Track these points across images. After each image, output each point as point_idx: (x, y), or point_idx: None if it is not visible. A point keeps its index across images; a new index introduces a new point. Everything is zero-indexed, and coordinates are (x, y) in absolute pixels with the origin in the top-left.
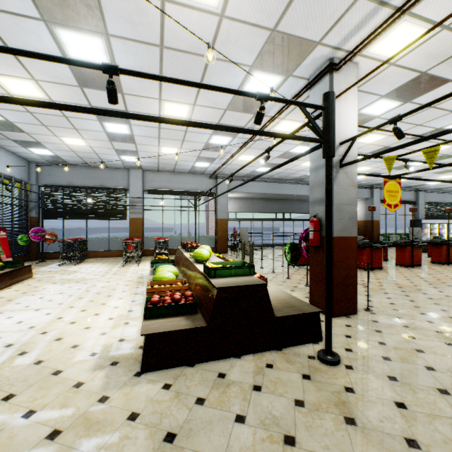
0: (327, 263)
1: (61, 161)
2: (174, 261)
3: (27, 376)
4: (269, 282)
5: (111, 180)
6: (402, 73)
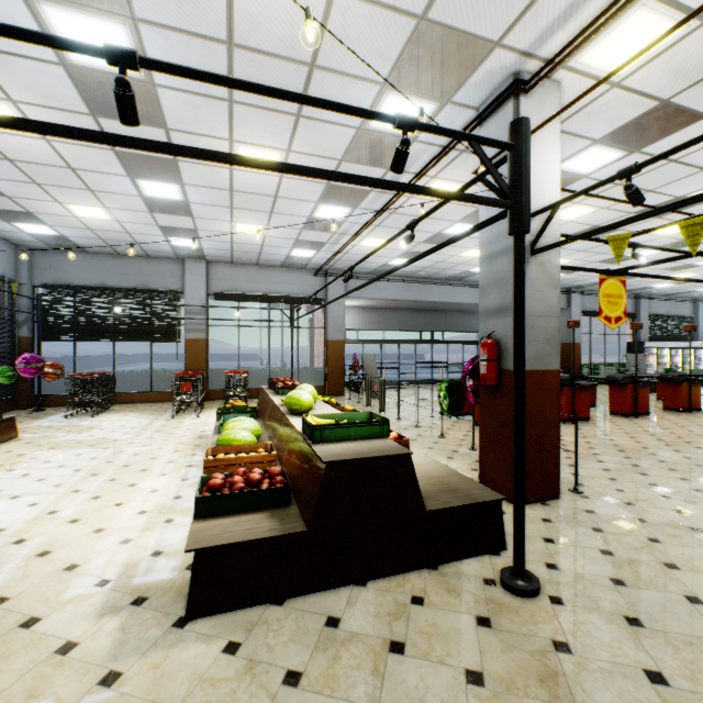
0: (517, 418)
1: (70, 245)
2: (255, 410)
3: None
4: (411, 443)
5: (155, 277)
6: (630, 101)
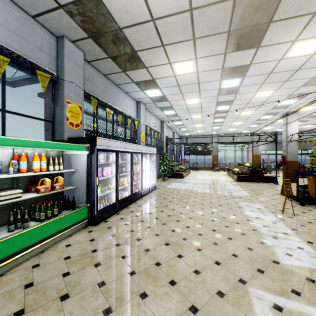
0: (275, 165)
1: (189, 135)
2: None
3: (217, 180)
4: None
5: (205, 140)
6: None
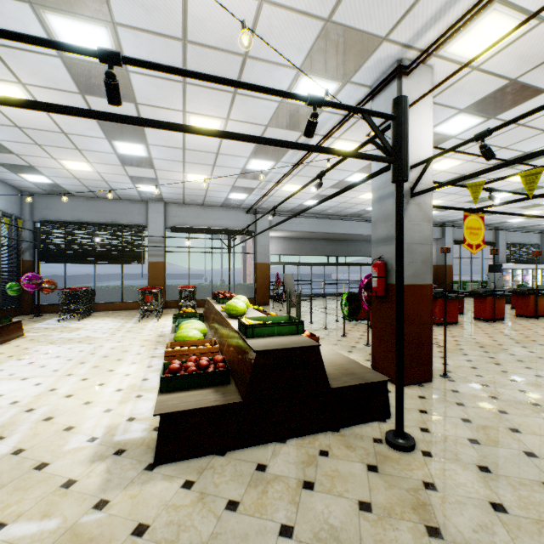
0: (398, 319)
1: (61, 191)
2: (202, 315)
3: None
4: (321, 341)
5: (126, 215)
6: (487, 80)
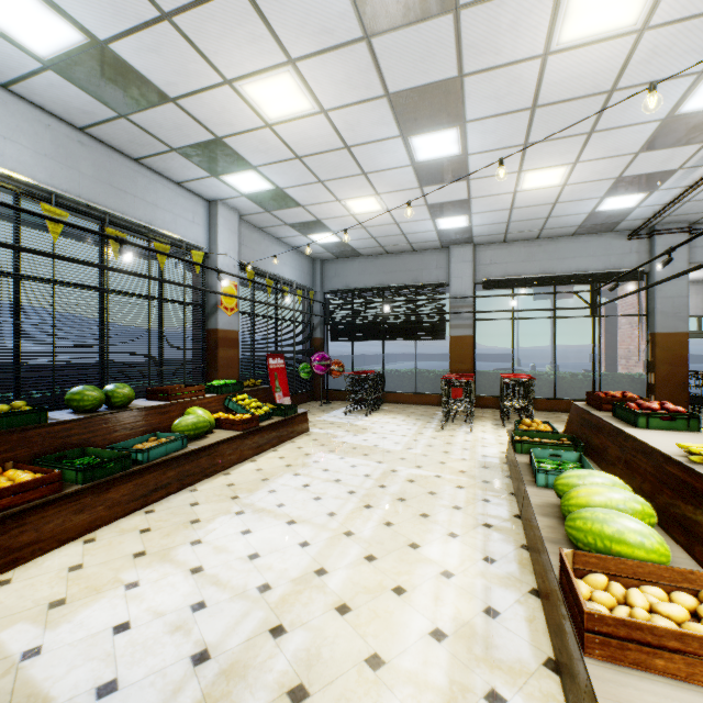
0: None
1: (348, 251)
2: (579, 445)
3: None
4: None
5: (419, 271)
6: None
